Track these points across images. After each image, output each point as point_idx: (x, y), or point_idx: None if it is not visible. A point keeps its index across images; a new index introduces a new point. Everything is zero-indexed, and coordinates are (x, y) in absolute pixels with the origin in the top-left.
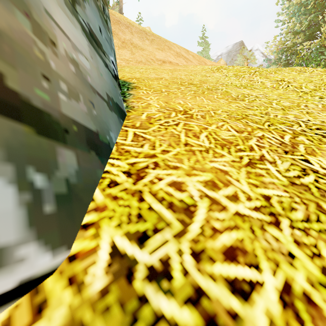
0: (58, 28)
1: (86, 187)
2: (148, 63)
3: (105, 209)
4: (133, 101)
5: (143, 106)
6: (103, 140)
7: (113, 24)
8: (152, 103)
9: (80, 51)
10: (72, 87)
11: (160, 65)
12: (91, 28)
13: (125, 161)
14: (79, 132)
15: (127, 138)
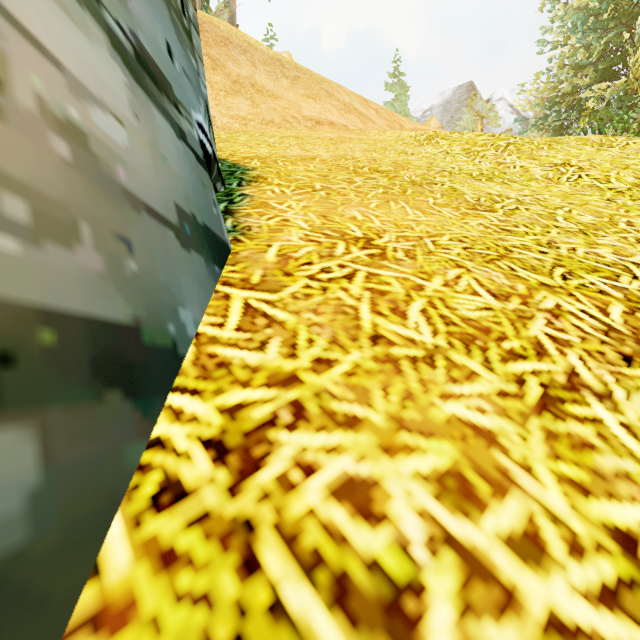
0: (18, 34)
1: (74, 534)
2: (286, 126)
3: (128, 619)
4: (250, 213)
5: (271, 225)
6: (154, 341)
7: (215, 45)
8: (292, 217)
9: (99, 99)
10: (51, 205)
11: (311, 130)
12: (142, 45)
13: (214, 401)
14: (63, 344)
15: (225, 319)
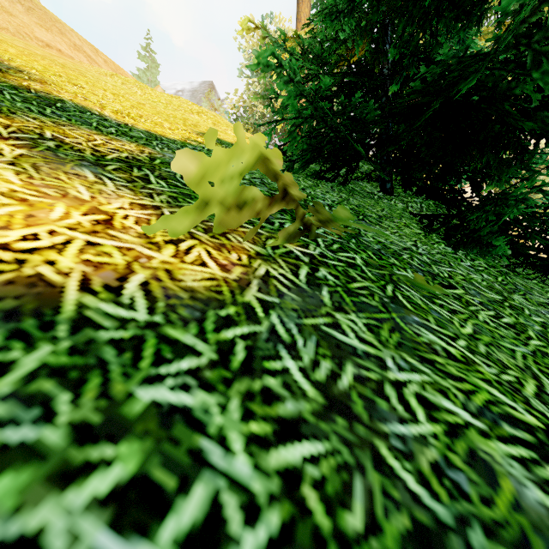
0: None
1: None
2: (20, 37)
3: None
4: None
5: (2, 47)
6: None
7: None
8: (11, 50)
9: None
10: None
11: (41, 47)
12: None
13: None
14: None
15: None
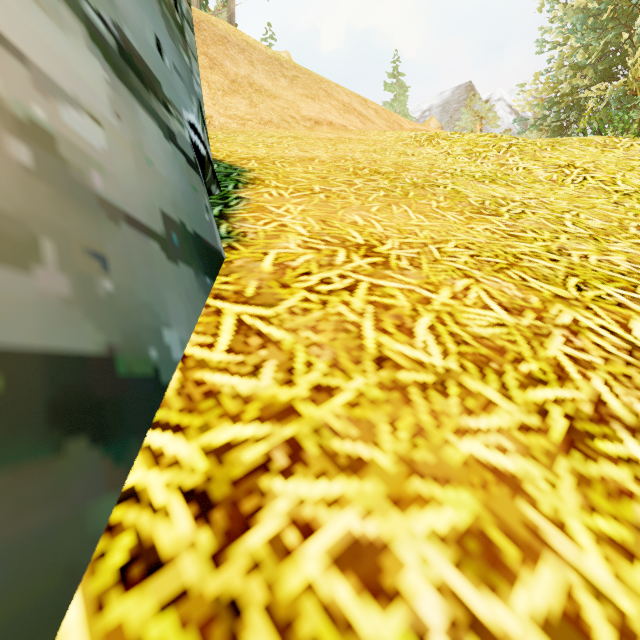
0: None
1: (15, 634)
2: (285, 126)
3: None
4: (246, 218)
5: (268, 231)
6: (131, 371)
7: (212, 44)
8: (290, 222)
9: (72, 97)
10: (3, 220)
11: (310, 130)
12: (127, 39)
13: (199, 440)
14: (11, 390)
15: (216, 339)
